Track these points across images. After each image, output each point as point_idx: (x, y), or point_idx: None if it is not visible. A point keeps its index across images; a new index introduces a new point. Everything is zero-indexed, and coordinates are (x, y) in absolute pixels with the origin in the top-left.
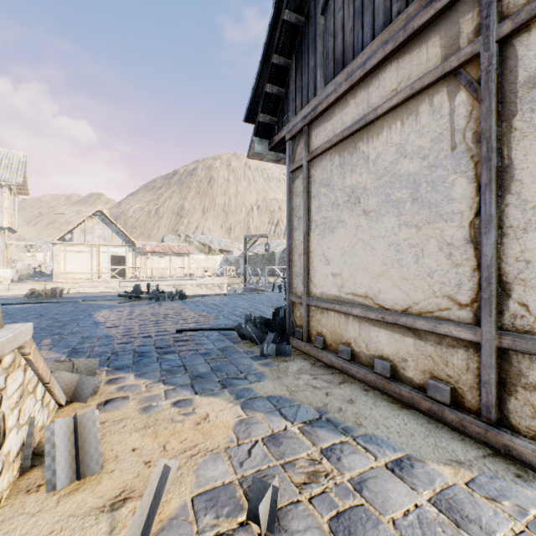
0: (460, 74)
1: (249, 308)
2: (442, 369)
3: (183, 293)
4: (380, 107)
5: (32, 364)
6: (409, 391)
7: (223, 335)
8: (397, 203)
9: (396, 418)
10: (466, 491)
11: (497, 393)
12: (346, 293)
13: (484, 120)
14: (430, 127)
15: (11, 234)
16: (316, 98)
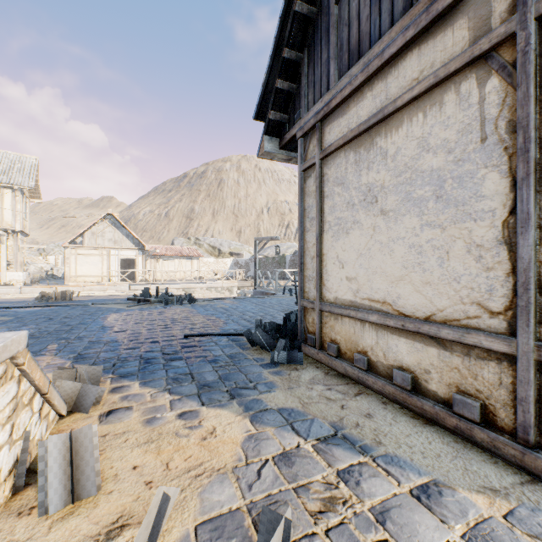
0: (491, 58)
1: (259, 312)
2: (470, 383)
3: (192, 297)
4: (400, 98)
5: (27, 375)
6: (433, 406)
7: (232, 341)
8: (419, 201)
9: (419, 436)
10: (504, 526)
11: (535, 412)
12: (362, 298)
13: (520, 107)
14: (457, 118)
15: (23, 238)
16: (330, 92)
